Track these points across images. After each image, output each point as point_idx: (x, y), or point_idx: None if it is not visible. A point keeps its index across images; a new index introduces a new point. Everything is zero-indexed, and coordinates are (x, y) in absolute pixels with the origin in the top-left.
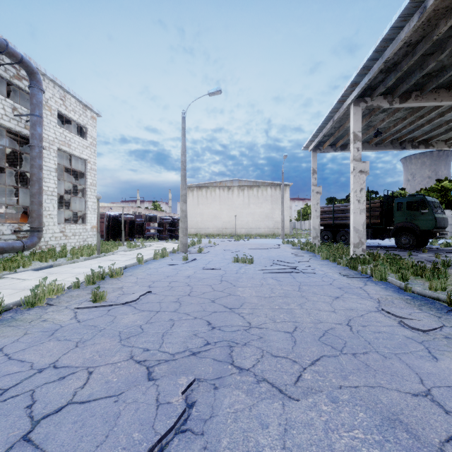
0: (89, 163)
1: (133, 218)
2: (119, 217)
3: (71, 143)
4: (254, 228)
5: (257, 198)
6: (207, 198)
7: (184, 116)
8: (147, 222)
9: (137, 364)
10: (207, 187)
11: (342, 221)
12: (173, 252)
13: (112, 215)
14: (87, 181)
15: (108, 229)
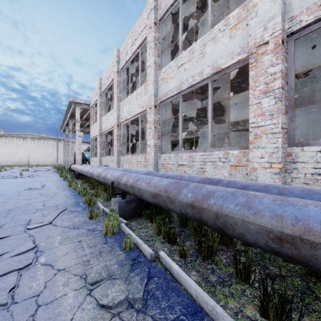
0: None
1: None
2: None
3: None
4: (42, 161)
5: (44, 145)
6: (6, 143)
7: None
8: None
9: (3, 176)
10: (7, 136)
11: None
12: None
13: None
14: None
15: None
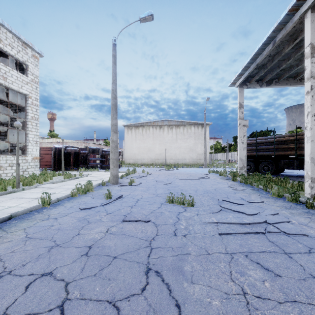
0: (30, 98)
1: (76, 150)
2: (65, 149)
3: (7, 76)
4: (181, 159)
5: (183, 135)
6: (143, 134)
7: (115, 43)
8: (90, 153)
9: None
10: (143, 126)
11: (266, 152)
12: (102, 184)
13: (58, 147)
14: (28, 115)
15: (54, 159)
